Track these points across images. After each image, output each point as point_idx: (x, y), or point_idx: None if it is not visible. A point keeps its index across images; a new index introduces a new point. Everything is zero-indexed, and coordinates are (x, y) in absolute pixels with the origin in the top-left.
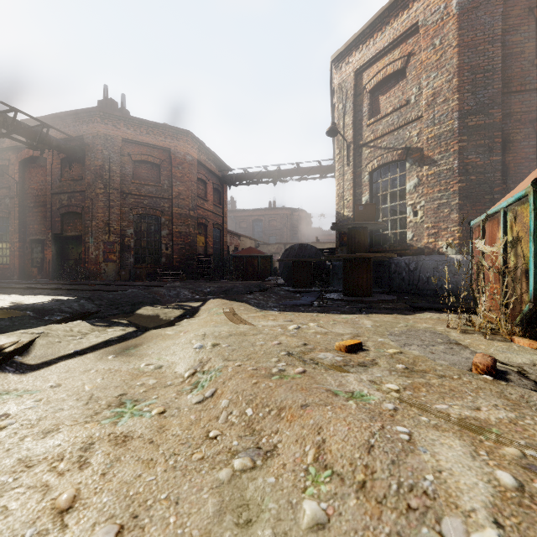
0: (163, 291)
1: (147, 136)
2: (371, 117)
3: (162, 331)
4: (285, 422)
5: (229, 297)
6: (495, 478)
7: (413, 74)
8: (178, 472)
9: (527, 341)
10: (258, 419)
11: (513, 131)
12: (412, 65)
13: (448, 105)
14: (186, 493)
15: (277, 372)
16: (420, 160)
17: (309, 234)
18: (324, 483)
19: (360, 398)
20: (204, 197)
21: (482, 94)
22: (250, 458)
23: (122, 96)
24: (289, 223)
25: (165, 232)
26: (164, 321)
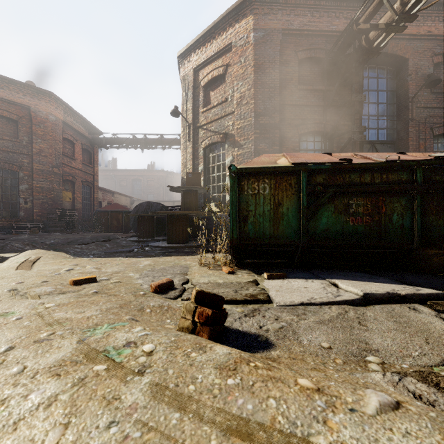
0: None
1: (1, 90)
2: (205, 106)
3: None
4: None
5: (51, 247)
6: None
7: (230, 79)
8: None
9: (225, 269)
10: None
11: (286, 130)
12: (229, 73)
13: (249, 106)
14: None
15: None
16: (234, 143)
17: None
18: None
19: (7, 315)
20: (71, 156)
21: (268, 103)
22: None
23: None
24: (165, 184)
25: (24, 186)
26: None
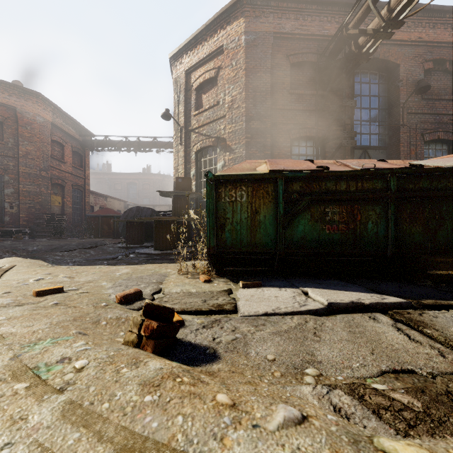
0: None
1: None
2: (197, 109)
3: None
4: None
5: (29, 255)
6: None
7: (221, 83)
8: None
9: (202, 277)
10: None
11: (278, 135)
12: (221, 76)
13: (240, 110)
14: None
15: None
16: (225, 148)
17: None
18: None
19: None
20: (60, 159)
21: (260, 107)
22: None
23: None
24: (161, 187)
25: (10, 190)
26: None
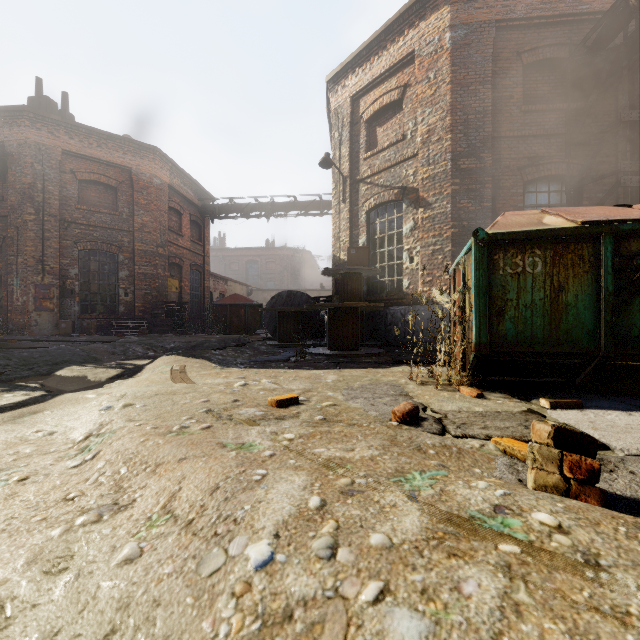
0: (104, 347)
1: (98, 149)
2: (368, 149)
3: (80, 395)
4: (157, 477)
5: (187, 353)
6: (306, 502)
7: (409, 107)
8: (5, 534)
9: (468, 390)
10: (131, 476)
11: (502, 177)
12: (408, 97)
13: (442, 144)
14: (3, 552)
15: (178, 429)
16: (416, 202)
17: (314, 279)
18: (159, 526)
19: (247, 448)
20: (178, 231)
21: (474, 136)
22: (98, 513)
23: (63, 94)
24: (290, 266)
25: (124, 273)
26: (91, 383)
